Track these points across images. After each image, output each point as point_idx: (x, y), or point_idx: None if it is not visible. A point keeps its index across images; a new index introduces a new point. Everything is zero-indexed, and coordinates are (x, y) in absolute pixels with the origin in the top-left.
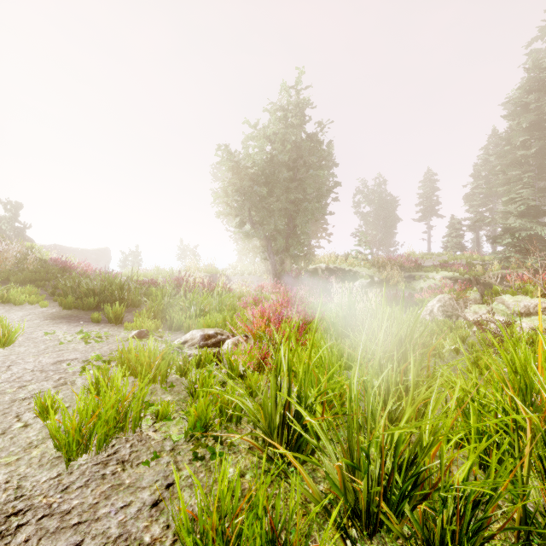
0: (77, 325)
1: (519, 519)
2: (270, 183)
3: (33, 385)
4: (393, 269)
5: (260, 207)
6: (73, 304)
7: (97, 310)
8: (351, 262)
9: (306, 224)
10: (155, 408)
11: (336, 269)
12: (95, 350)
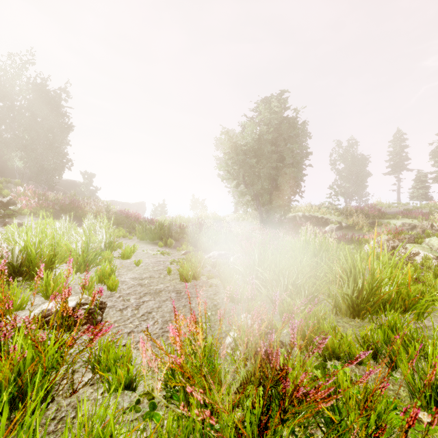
0: (152, 248)
1: (333, 305)
2: (258, 155)
3: (156, 267)
4: (359, 216)
5: (251, 173)
6: (145, 237)
7: (157, 242)
8: (323, 211)
9: (285, 184)
10: (207, 274)
11: (311, 216)
12: (169, 258)
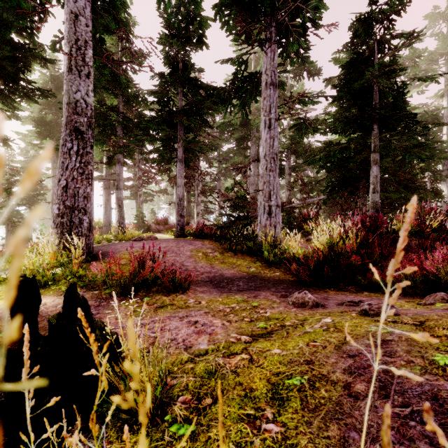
0: None
1: None
2: None
3: None
4: None
5: None
6: None
7: None
8: None
9: None
10: None
11: None
12: None
